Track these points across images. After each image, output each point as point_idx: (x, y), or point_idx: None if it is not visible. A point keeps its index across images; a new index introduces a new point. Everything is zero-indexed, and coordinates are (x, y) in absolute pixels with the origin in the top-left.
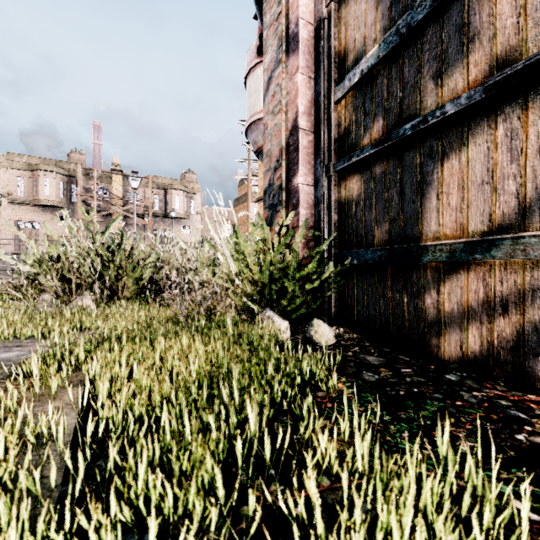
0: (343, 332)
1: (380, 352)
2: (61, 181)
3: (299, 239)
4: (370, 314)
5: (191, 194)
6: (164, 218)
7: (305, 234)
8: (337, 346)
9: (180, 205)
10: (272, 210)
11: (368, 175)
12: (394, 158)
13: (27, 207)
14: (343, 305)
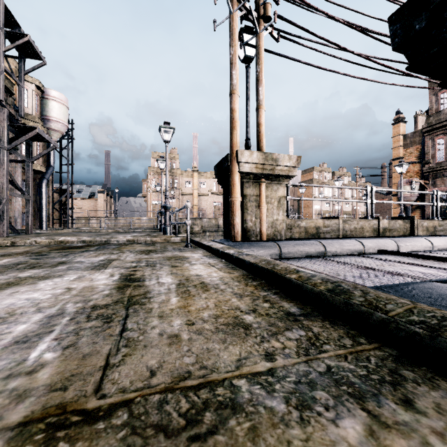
0: None
1: None
2: None
3: None
4: None
5: None
6: None
7: None
8: None
9: None
10: None
11: None
12: None
13: (217, 196)
14: None
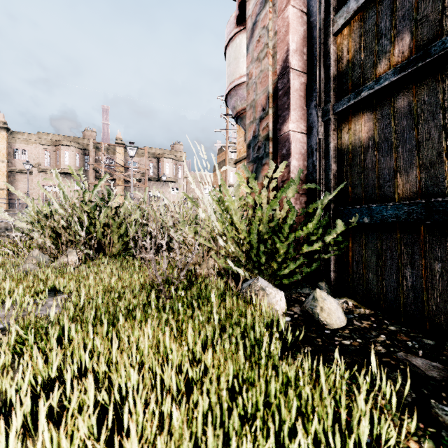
0: (353, 307)
1: (422, 346)
2: (77, 154)
3: (291, 193)
4: (389, 285)
5: (179, 161)
6: (157, 182)
7: (297, 188)
8: (352, 330)
9: (169, 171)
10: (256, 164)
11: (384, 112)
12: (431, 81)
13: (52, 175)
14: (346, 270)
